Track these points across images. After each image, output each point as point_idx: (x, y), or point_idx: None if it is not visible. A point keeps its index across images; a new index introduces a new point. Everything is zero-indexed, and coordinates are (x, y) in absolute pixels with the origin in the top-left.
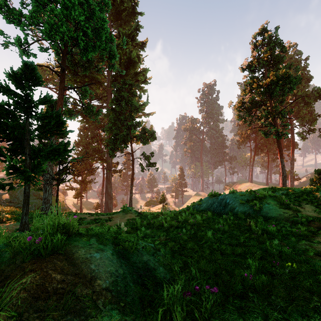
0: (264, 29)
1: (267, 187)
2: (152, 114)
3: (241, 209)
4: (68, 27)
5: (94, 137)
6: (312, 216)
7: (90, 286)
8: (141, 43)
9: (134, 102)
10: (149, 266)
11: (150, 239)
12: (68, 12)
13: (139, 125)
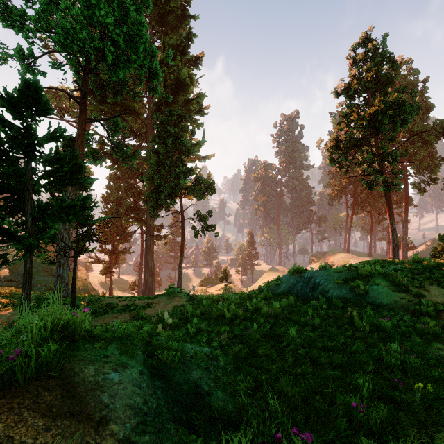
0: (366, 38)
1: (372, 260)
2: (210, 157)
3: (336, 292)
4: (91, 34)
5: (129, 189)
6: (442, 303)
7: (96, 437)
8: (194, 59)
9: (184, 140)
10: (201, 388)
11: (205, 338)
12: (91, 12)
13: (192, 172)
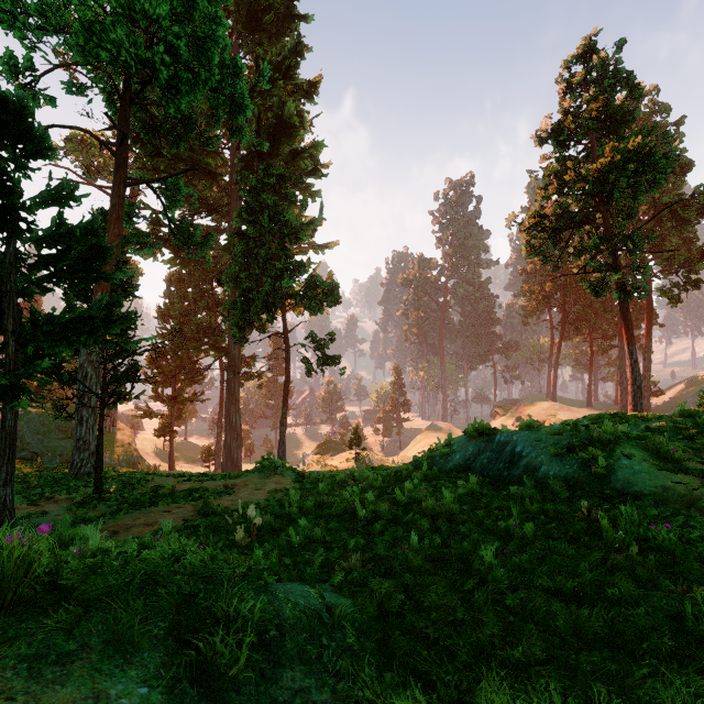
0: (589, 47)
1: (605, 414)
2: (331, 245)
3: (554, 470)
4: (133, 37)
5: (201, 298)
6: None
7: None
8: (306, 86)
9: (289, 216)
10: None
11: (321, 559)
12: None
13: (302, 268)
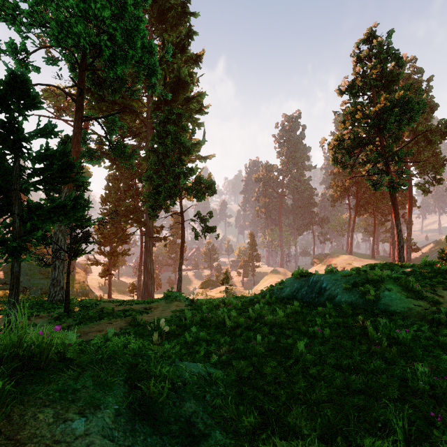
0: (371, 34)
1: (379, 263)
2: (210, 157)
3: (345, 298)
4: (87, 29)
5: (128, 190)
6: None
7: None
8: (194, 57)
9: (184, 140)
10: (195, 427)
11: (204, 350)
12: (87, 5)
13: (192, 172)
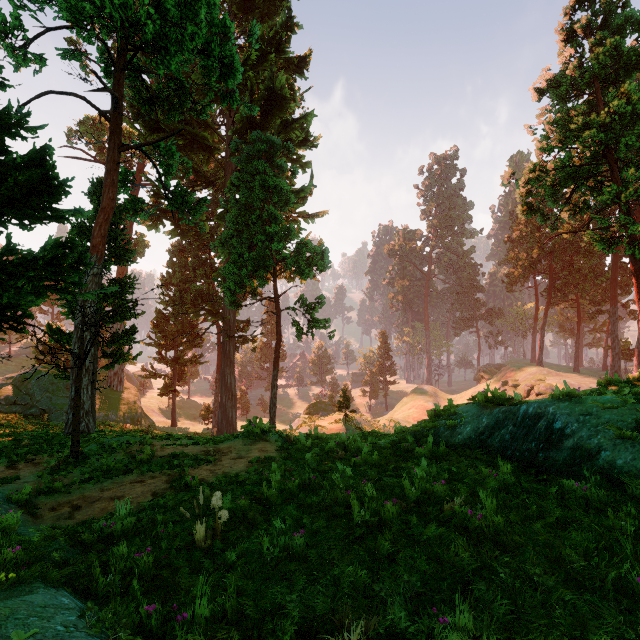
0: None
1: (638, 380)
2: (321, 214)
3: (624, 459)
4: None
5: (199, 266)
6: None
7: None
8: (297, 61)
9: (279, 181)
10: None
11: (299, 606)
12: None
13: (292, 232)
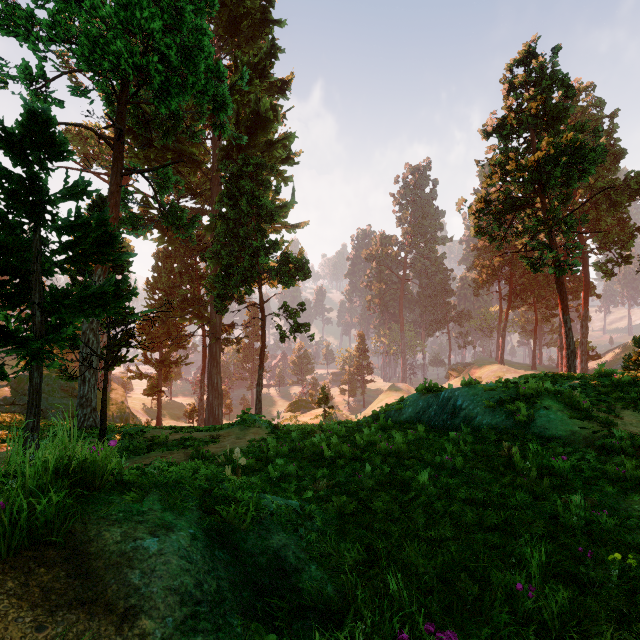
0: (529, 52)
1: (538, 374)
2: (302, 225)
3: (487, 420)
4: (129, 46)
5: (185, 272)
6: None
7: (118, 639)
8: (279, 83)
9: (265, 201)
10: (286, 561)
11: (295, 487)
12: (130, 13)
13: (276, 247)
